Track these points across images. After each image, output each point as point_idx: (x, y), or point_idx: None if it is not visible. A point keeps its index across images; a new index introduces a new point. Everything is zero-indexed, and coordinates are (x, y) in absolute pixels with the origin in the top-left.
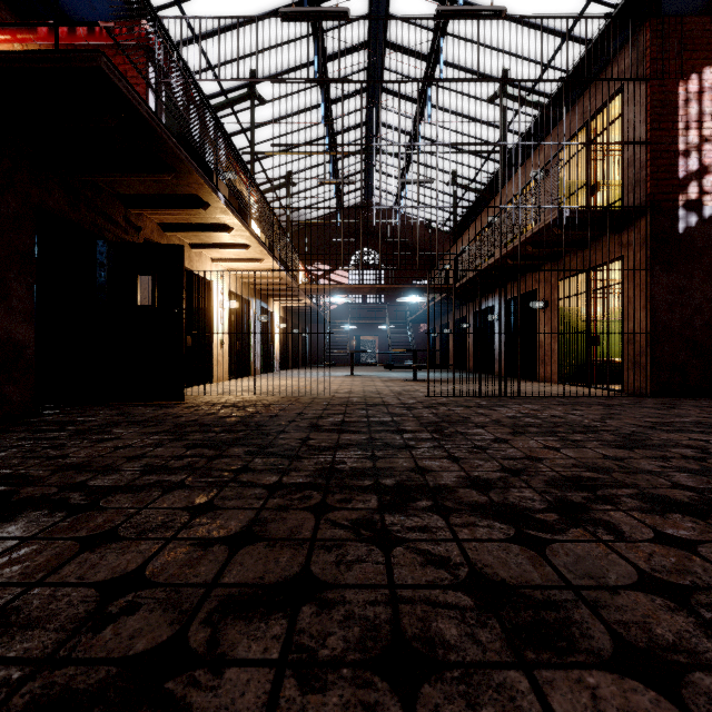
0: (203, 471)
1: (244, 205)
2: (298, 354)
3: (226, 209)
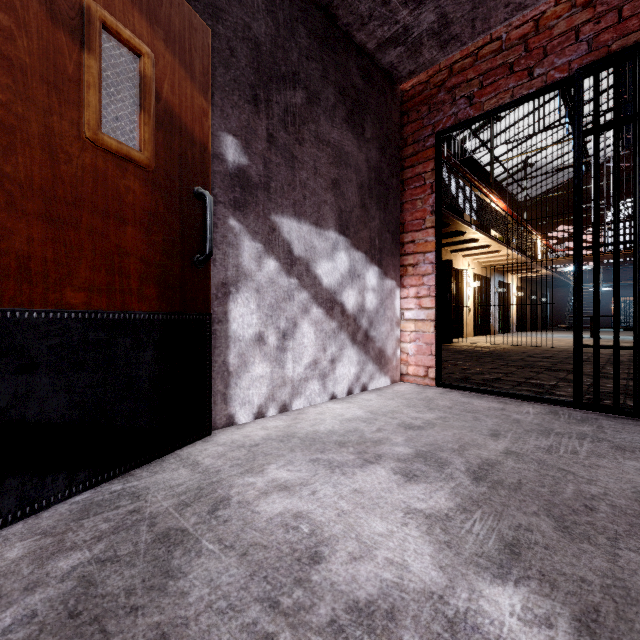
0: (475, 360)
1: (486, 224)
2: (526, 318)
3: (475, 232)
